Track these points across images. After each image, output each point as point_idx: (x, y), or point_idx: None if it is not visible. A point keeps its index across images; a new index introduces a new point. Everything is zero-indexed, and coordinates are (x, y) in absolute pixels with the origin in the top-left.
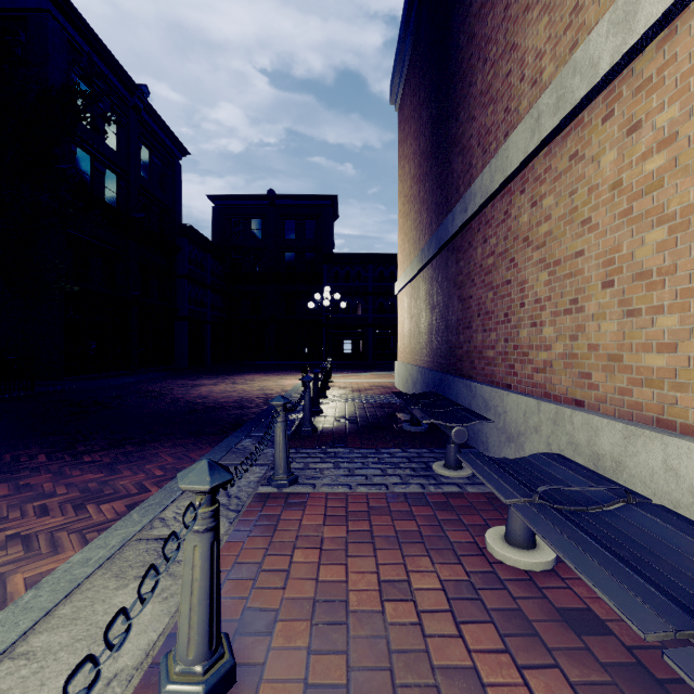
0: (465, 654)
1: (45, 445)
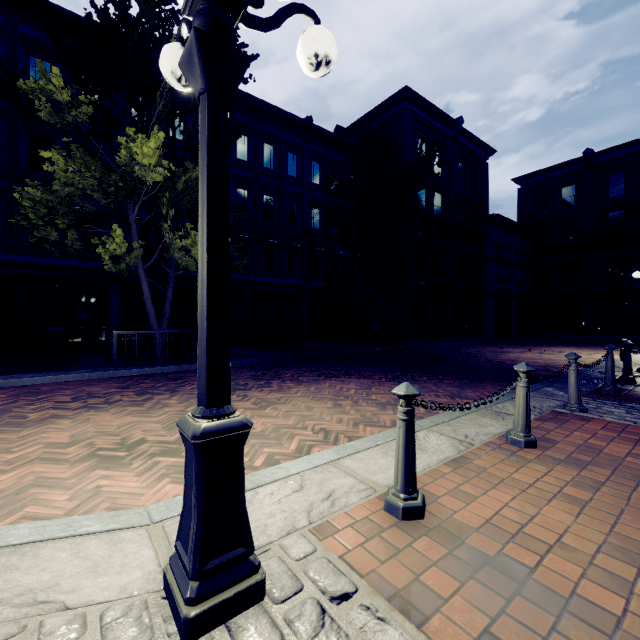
0: None
1: (422, 373)
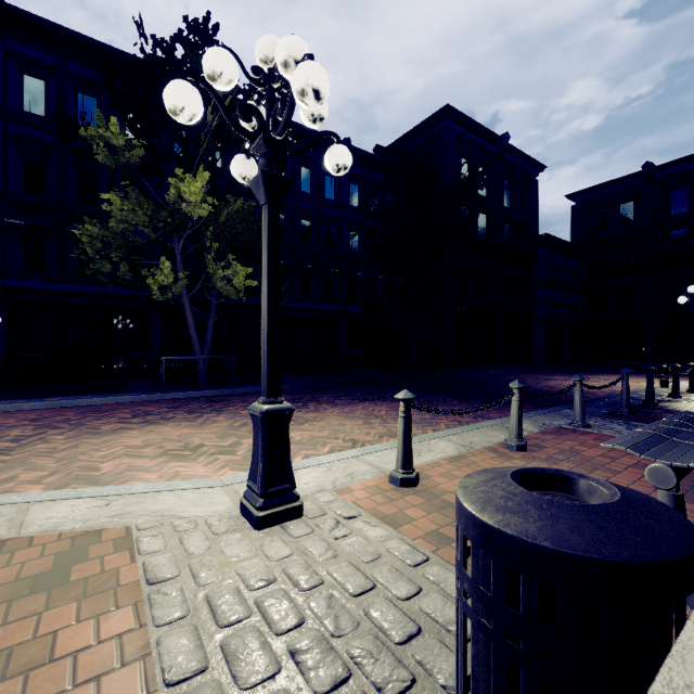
0: (623, 472)
1: (454, 398)
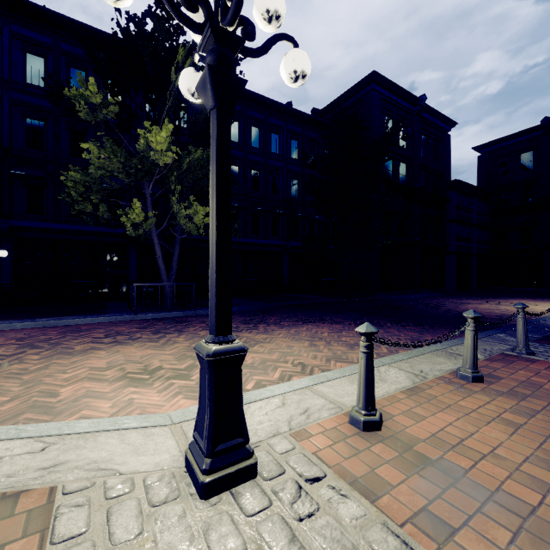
0: None
1: (387, 320)
